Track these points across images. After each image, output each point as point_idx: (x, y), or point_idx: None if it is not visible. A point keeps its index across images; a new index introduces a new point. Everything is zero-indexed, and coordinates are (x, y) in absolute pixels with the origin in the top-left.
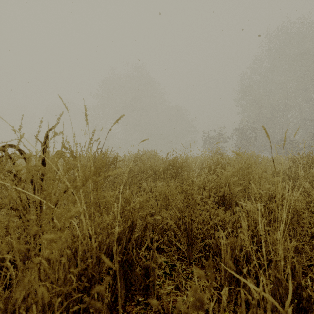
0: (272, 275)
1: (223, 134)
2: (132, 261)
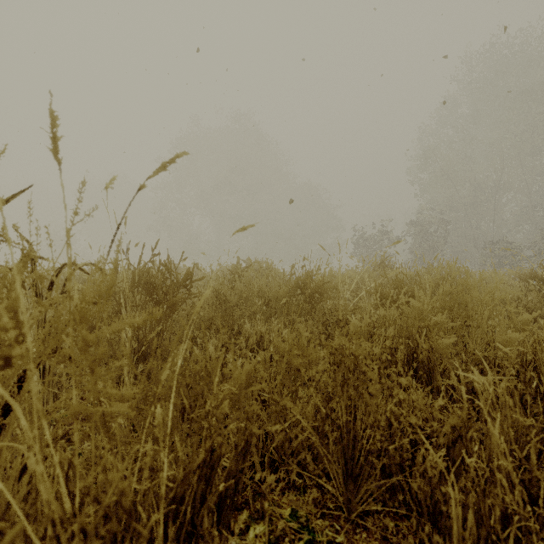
0: None
1: (390, 232)
2: None
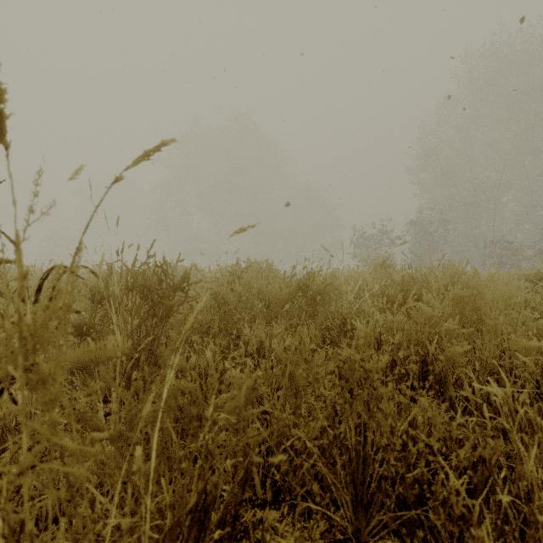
0: None
1: (390, 232)
2: None
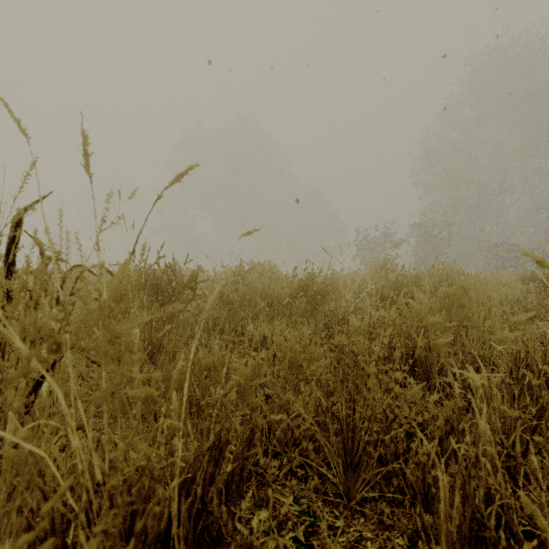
0: None
1: (393, 234)
2: (218, 529)
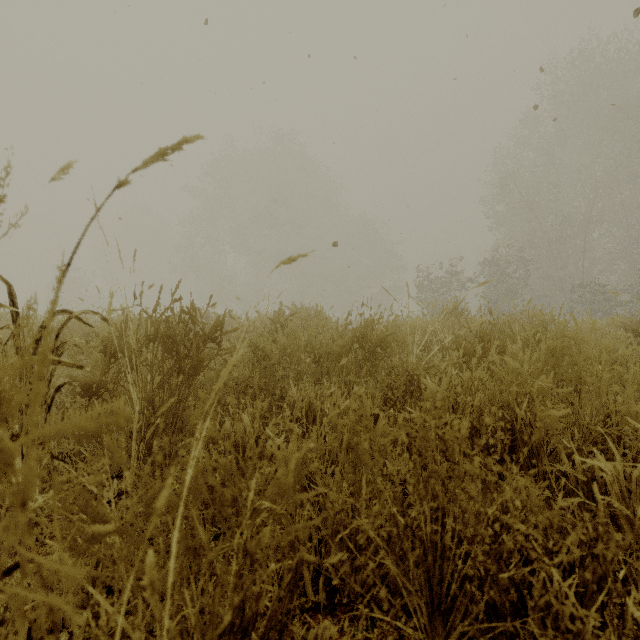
0: None
1: (460, 273)
2: None
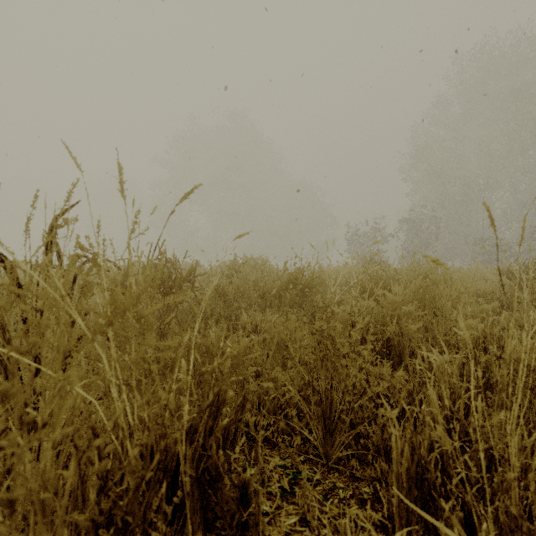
0: (503, 512)
1: (382, 229)
2: (217, 471)
